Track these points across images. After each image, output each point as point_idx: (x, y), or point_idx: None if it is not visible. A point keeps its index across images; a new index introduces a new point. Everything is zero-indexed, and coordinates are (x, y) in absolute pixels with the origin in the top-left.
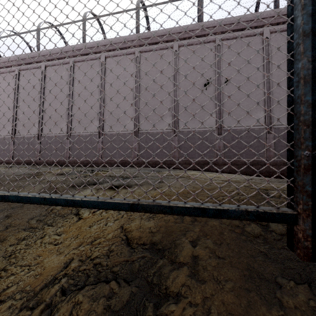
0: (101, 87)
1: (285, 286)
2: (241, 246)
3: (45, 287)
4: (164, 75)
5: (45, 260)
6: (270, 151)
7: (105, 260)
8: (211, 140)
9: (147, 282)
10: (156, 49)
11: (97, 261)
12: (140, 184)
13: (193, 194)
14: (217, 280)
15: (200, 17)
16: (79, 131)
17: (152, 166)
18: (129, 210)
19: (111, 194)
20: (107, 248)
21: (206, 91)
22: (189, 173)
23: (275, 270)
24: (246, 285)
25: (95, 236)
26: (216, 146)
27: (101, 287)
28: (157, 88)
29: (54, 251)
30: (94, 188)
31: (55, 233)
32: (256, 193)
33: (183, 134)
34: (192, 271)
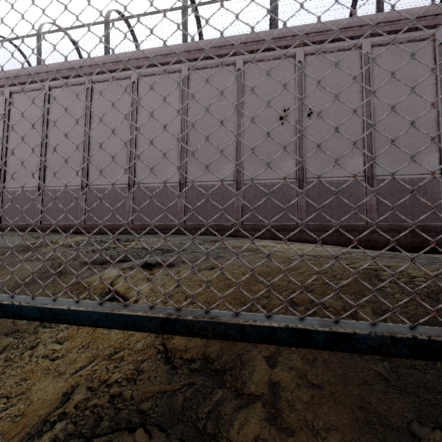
0: (132, 119)
1: (426, 440)
2: (346, 364)
3: (27, 438)
4: (222, 103)
5: (34, 387)
6: (372, 212)
7: (129, 389)
8: (289, 197)
9: (197, 430)
10: (212, 65)
11: (116, 391)
12: (188, 261)
13: (284, 301)
14: (313, 429)
15: (273, 21)
16: (99, 182)
17: (205, 233)
18: (159, 330)
19: (144, 277)
20: (133, 367)
21: (282, 126)
22: (260, 244)
23: (407, 409)
24: (362, 438)
25: (115, 346)
26: (296, 205)
27: (120, 439)
28: (212, 121)
29: (50, 370)
30: (118, 268)
31: (54, 340)
32: (362, 275)
33: (250, 187)
34: (271, 411)
